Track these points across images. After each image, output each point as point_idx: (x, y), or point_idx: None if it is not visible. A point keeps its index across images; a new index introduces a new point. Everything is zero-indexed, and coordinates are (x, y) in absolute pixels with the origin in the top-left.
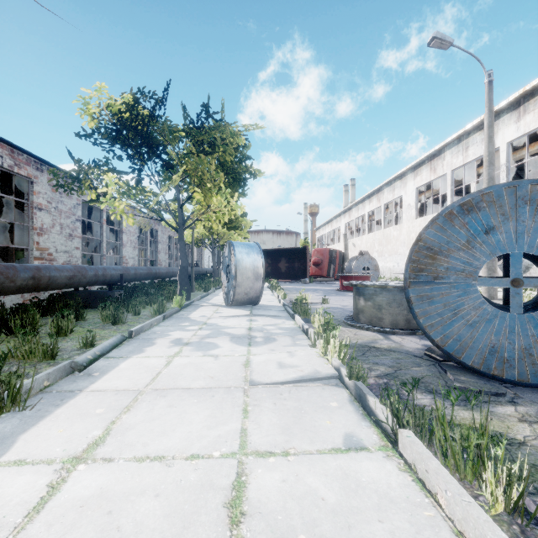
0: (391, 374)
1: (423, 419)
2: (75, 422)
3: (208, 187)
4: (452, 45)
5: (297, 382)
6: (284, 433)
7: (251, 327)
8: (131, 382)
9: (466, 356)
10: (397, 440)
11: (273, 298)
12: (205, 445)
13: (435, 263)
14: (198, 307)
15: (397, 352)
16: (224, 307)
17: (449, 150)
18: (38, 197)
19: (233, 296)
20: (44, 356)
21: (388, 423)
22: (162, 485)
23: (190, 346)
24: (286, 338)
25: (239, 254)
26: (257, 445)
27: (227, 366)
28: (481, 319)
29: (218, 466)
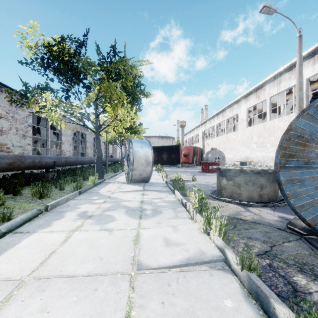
0: (269, 252)
1: None
2: None
3: (115, 103)
4: (276, 12)
5: (183, 266)
6: None
7: (143, 200)
8: (18, 267)
9: None
10: None
11: (159, 177)
12: None
13: (306, 150)
14: (108, 184)
15: (262, 225)
16: (126, 184)
17: (268, 85)
18: None
19: (131, 176)
20: None
21: None
22: None
23: (91, 219)
24: (169, 210)
25: (136, 147)
26: None
27: (118, 242)
28: None
29: None
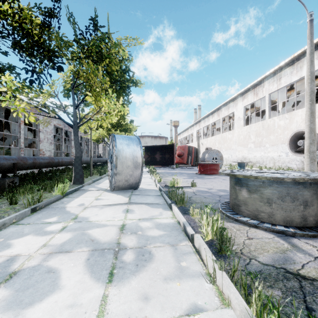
0: None
1: None
2: None
3: (98, 91)
4: None
5: None
6: None
7: (125, 224)
8: None
9: None
10: None
11: (151, 181)
12: None
13: None
14: (85, 192)
15: None
16: (108, 191)
17: (267, 81)
18: None
19: (114, 183)
20: None
21: None
22: None
23: (6, 288)
24: (166, 250)
25: (120, 145)
26: None
27: None
28: None
29: None
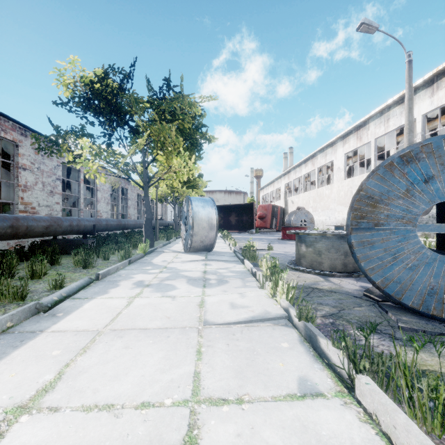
0: (335, 314)
1: (383, 366)
2: (29, 365)
3: (170, 150)
4: (378, 30)
5: (248, 323)
6: (237, 377)
7: (206, 270)
8: (91, 323)
9: (406, 297)
10: (353, 385)
11: (225, 245)
12: (157, 392)
13: (376, 211)
14: (160, 253)
15: (338, 293)
16: (183, 253)
17: (373, 122)
18: (22, 158)
19: (190, 243)
20: (15, 298)
21: (343, 367)
22: (107, 441)
23: (150, 288)
24: (237, 280)
25: (196, 207)
26: (210, 391)
27: (183, 306)
28: (420, 262)
29: (168, 416)
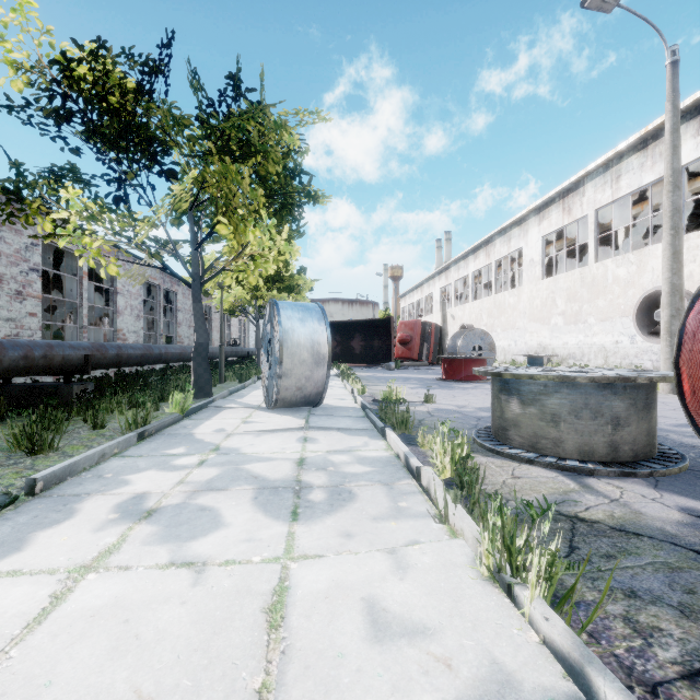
0: None
1: None
2: None
3: (241, 214)
4: (619, 5)
5: None
6: None
7: (304, 457)
8: None
9: None
10: None
11: (345, 392)
12: None
13: None
14: (219, 410)
15: (647, 539)
16: (264, 410)
17: (591, 182)
18: None
19: (276, 392)
20: None
21: None
22: None
23: (152, 524)
24: (375, 490)
25: (288, 320)
26: None
27: (217, 619)
28: None
29: None
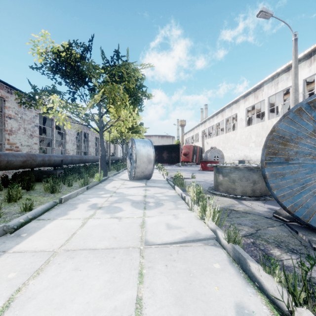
0: (254, 234)
1: None
2: None
3: (119, 104)
4: (272, 16)
5: (182, 243)
6: (177, 303)
7: (146, 195)
8: (49, 243)
9: (313, 219)
10: None
11: (160, 175)
12: None
13: (287, 148)
14: (112, 181)
15: (251, 214)
16: (128, 181)
17: (266, 85)
18: (8, 110)
19: (134, 173)
20: None
21: (278, 295)
22: None
23: (102, 210)
24: (170, 203)
25: (138, 146)
26: None
27: (127, 226)
28: None
29: None
